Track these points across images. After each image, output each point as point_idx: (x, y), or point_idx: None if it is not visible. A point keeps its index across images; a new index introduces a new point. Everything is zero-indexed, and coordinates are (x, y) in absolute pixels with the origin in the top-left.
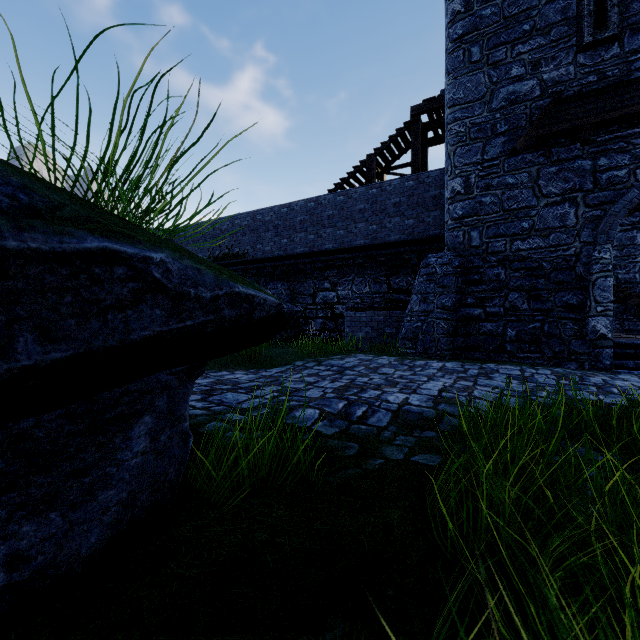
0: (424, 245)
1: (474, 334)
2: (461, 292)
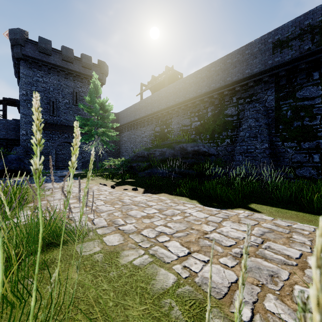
0: (9, 140)
1: (29, 165)
2: (26, 156)
